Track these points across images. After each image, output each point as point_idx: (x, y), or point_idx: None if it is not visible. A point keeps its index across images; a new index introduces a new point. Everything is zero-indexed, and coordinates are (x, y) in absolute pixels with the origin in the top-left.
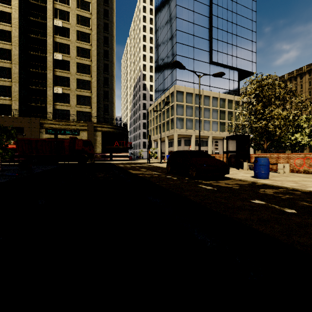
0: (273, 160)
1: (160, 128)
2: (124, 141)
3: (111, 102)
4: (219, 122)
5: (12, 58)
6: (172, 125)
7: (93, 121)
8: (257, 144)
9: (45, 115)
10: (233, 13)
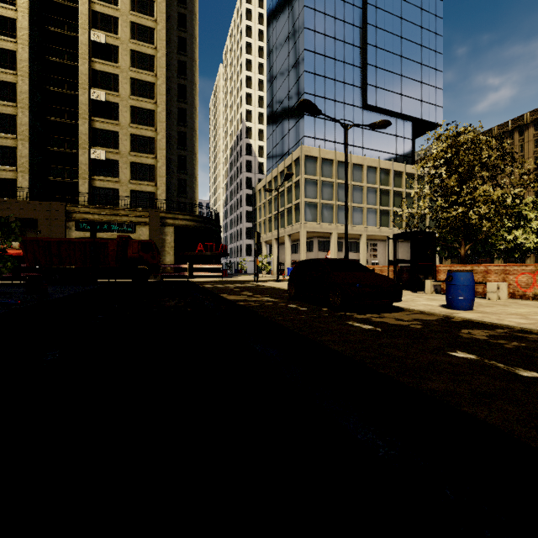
0: (477, 276)
1: (276, 221)
2: (213, 243)
3: (191, 175)
4: (379, 209)
5: (18, 97)
6: (298, 215)
7: (159, 208)
8: (447, 248)
9: (75, 197)
10: (404, 21)
